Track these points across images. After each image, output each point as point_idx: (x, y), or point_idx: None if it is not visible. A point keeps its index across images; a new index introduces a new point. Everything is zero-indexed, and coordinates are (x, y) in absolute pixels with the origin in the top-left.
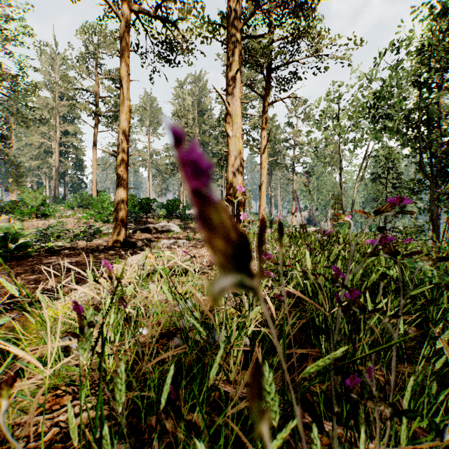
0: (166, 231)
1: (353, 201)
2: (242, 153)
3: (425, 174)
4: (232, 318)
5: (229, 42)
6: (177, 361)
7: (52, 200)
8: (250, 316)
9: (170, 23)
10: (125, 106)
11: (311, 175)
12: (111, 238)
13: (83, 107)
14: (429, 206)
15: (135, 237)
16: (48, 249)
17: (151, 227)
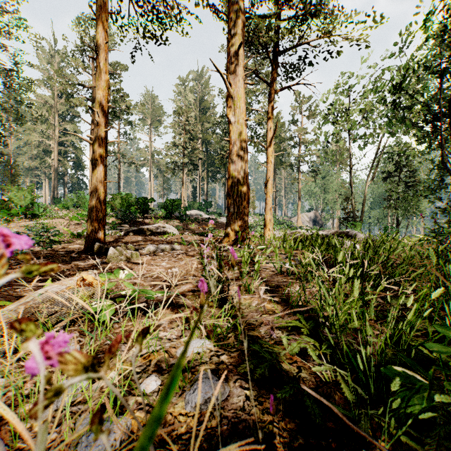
0: (162, 233)
1: (364, 201)
2: (246, 143)
3: (448, 170)
4: None
5: (230, 12)
6: None
7: (51, 201)
8: None
9: None
10: (102, 80)
11: (318, 174)
12: (85, 243)
13: (79, 102)
14: None
15: (123, 240)
16: None
17: (144, 229)
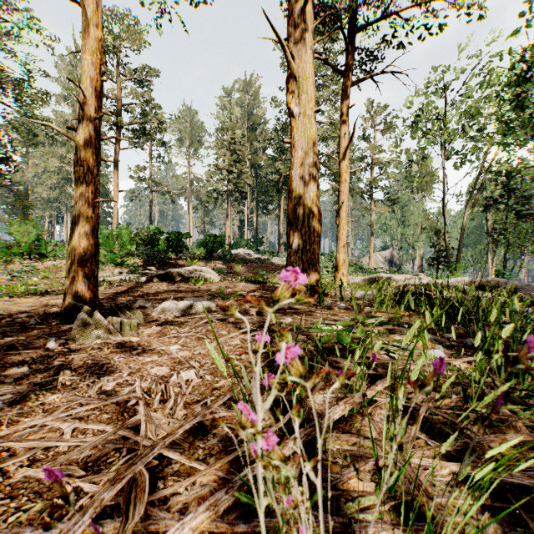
0: (196, 279)
1: (462, 236)
2: (315, 145)
3: None
4: None
5: None
6: None
7: None
8: None
9: None
10: (90, 38)
11: (395, 202)
12: (63, 299)
13: None
14: None
15: (139, 290)
16: None
17: (174, 273)
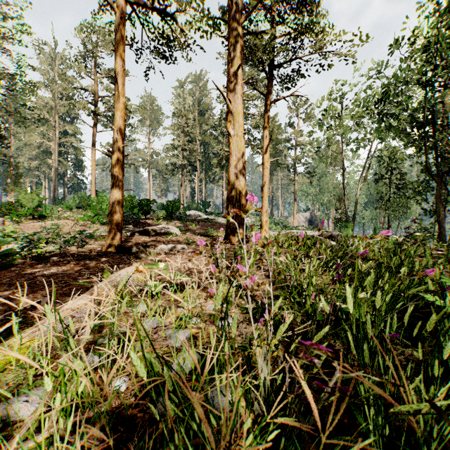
0: (165, 234)
1: (357, 202)
2: (244, 153)
3: (431, 174)
4: (237, 360)
5: (230, 37)
6: (160, 449)
7: (52, 201)
8: (263, 374)
9: (168, 15)
10: (120, 103)
11: (313, 175)
12: (106, 243)
13: (82, 107)
14: (436, 208)
15: (133, 240)
16: (36, 256)
17: (149, 229)
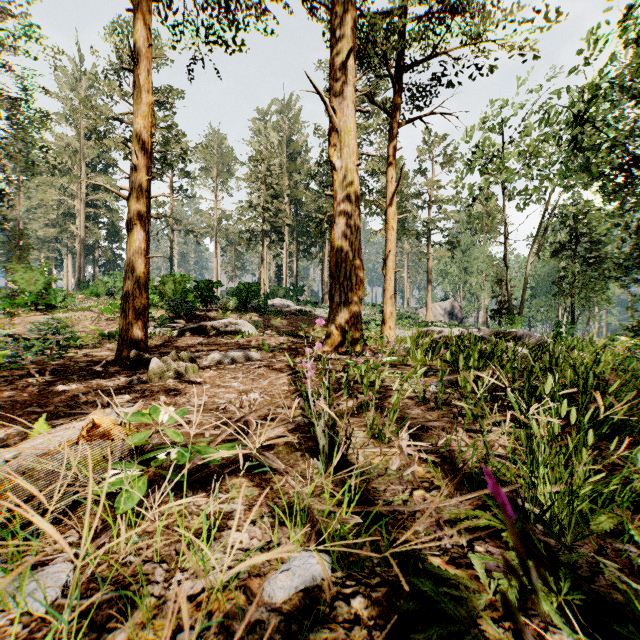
0: (232, 333)
1: (525, 285)
2: (358, 199)
3: None
4: None
5: (334, 5)
6: None
7: (76, 286)
8: None
9: None
10: (142, 103)
11: (456, 246)
12: (117, 350)
13: (114, 144)
14: None
15: (176, 344)
16: None
17: (207, 326)
